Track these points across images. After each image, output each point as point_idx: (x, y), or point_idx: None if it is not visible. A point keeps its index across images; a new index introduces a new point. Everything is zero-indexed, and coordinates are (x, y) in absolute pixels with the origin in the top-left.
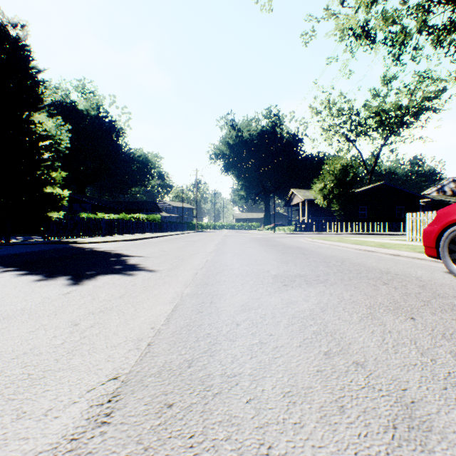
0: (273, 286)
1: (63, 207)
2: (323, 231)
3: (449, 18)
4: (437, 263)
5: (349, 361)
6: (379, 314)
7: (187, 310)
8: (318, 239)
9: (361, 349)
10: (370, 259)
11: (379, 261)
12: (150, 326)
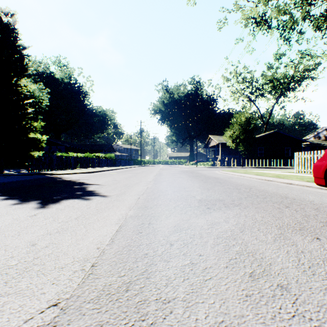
0: (199, 208)
1: (44, 148)
2: (232, 165)
3: (325, 10)
4: (322, 189)
5: (274, 284)
6: (289, 234)
7: (129, 230)
8: (229, 171)
9: (282, 270)
10: (270, 187)
11: (278, 188)
12: (96, 246)
